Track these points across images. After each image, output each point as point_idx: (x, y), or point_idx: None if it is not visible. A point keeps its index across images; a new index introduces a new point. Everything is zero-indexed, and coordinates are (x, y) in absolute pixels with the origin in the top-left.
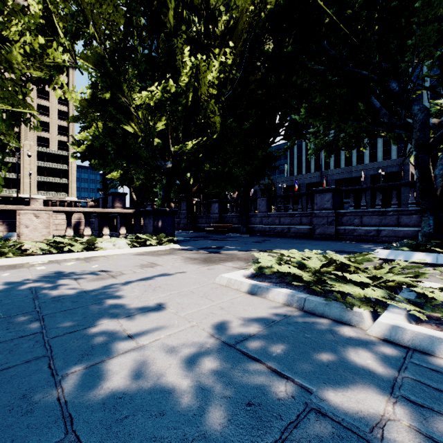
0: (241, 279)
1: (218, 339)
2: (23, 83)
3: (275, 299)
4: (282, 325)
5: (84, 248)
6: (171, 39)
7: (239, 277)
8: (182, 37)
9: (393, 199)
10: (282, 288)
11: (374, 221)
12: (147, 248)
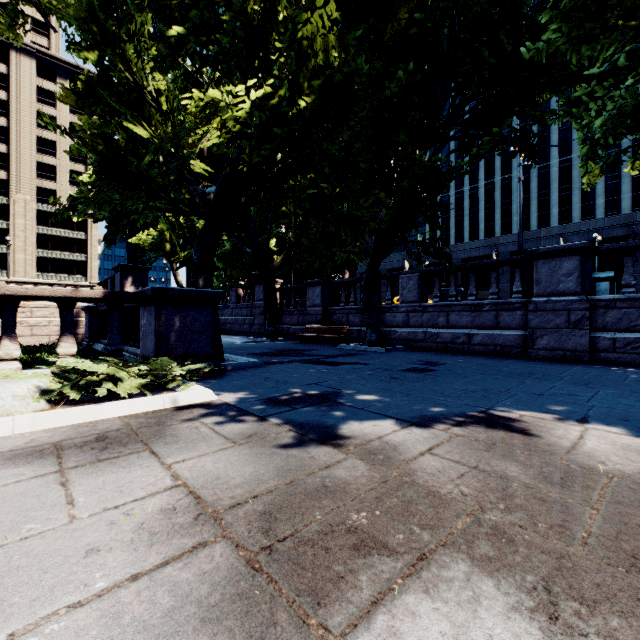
0: None
1: None
2: None
3: None
4: None
5: None
6: None
7: None
8: None
9: None
10: None
11: None
12: (94, 411)
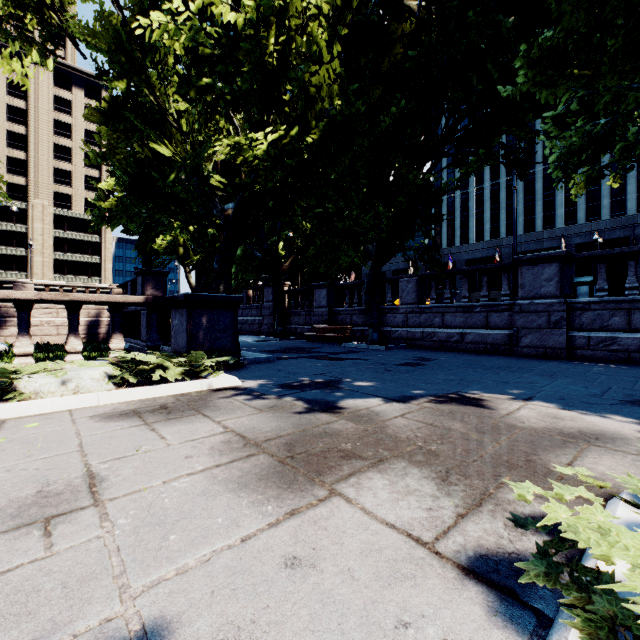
0: None
1: None
2: None
3: None
4: None
5: None
6: None
7: None
8: None
9: None
10: None
11: None
12: (152, 390)
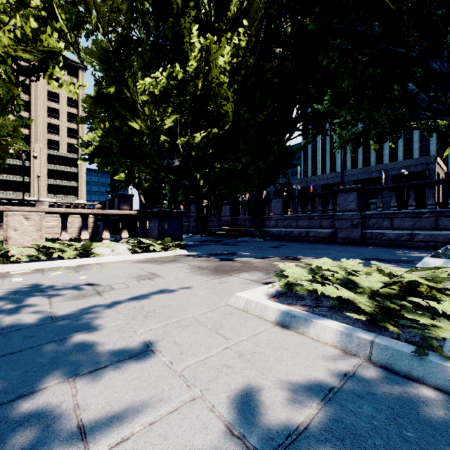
0: (265, 301)
1: (239, 441)
2: (15, 71)
3: (320, 337)
4: (348, 401)
5: (77, 254)
6: (178, 26)
7: (262, 299)
8: (190, 15)
9: (430, 199)
10: (329, 320)
11: (407, 223)
12: (150, 255)
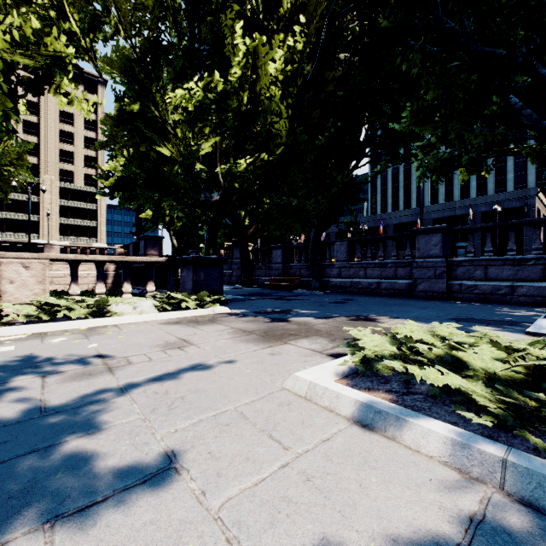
0: (336, 386)
1: None
2: (13, 82)
3: (421, 447)
4: None
5: (89, 313)
6: (218, 26)
7: (331, 382)
8: (232, 10)
9: (535, 242)
10: (431, 420)
11: (506, 273)
12: (182, 313)
